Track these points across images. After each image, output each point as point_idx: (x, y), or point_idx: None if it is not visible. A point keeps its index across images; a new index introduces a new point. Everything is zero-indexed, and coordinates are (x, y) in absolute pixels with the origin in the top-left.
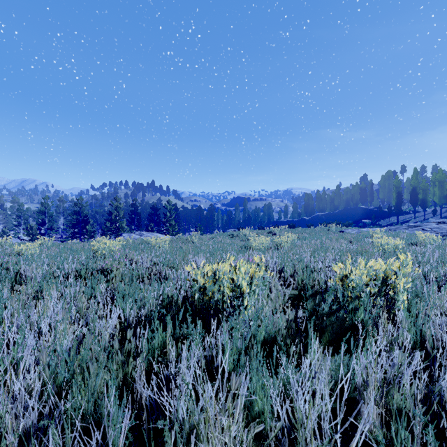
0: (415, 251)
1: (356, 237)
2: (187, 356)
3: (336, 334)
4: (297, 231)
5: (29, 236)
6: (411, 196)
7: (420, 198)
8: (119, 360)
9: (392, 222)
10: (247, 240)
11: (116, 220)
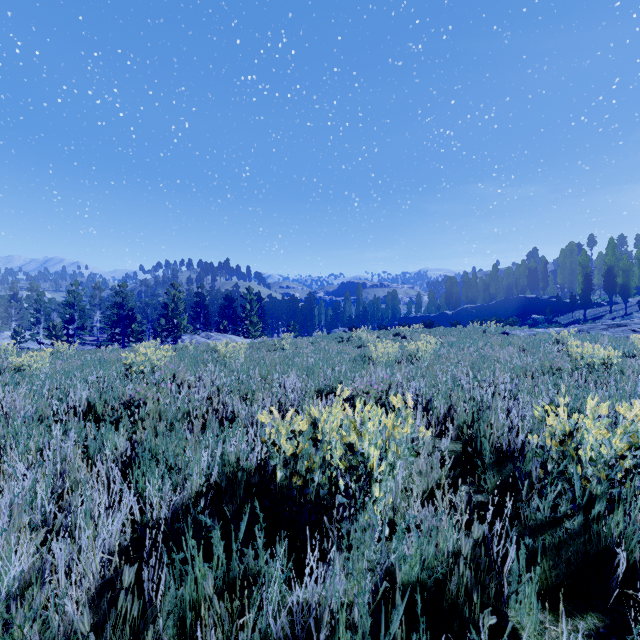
0: (636, 367)
1: (531, 342)
2: (252, 639)
3: (565, 564)
4: (437, 332)
5: (51, 338)
6: (605, 280)
7: (620, 282)
8: (105, 638)
9: (576, 318)
10: (364, 346)
11: (174, 315)
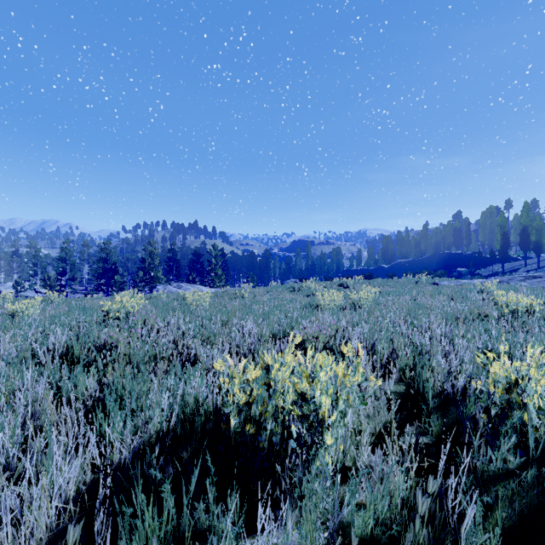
0: None
1: (459, 291)
2: None
3: (518, 516)
4: (376, 283)
5: (47, 288)
6: (520, 238)
7: (533, 240)
8: None
9: (495, 271)
10: (312, 295)
11: (150, 268)
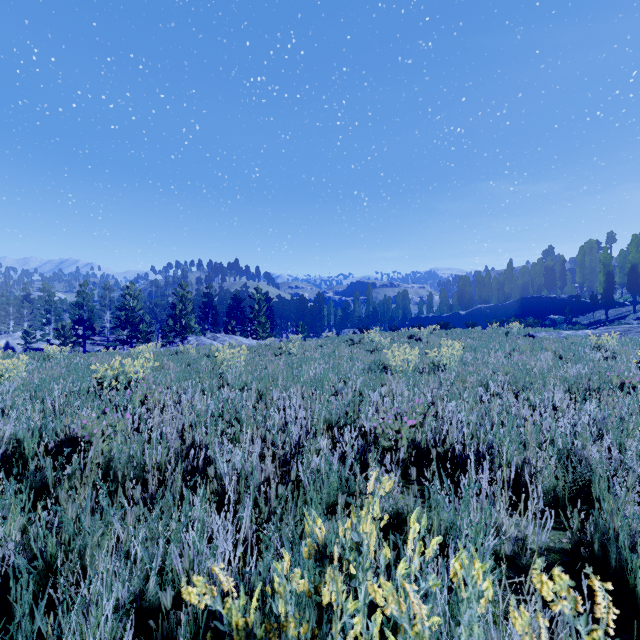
0: None
1: (567, 347)
2: None
3: None
4: (455, 335)
5: (60, 339)
6: (628, 279)
7: None
8: None
9: (597, 319)
10: (377, 350)
11: (181, 316)
